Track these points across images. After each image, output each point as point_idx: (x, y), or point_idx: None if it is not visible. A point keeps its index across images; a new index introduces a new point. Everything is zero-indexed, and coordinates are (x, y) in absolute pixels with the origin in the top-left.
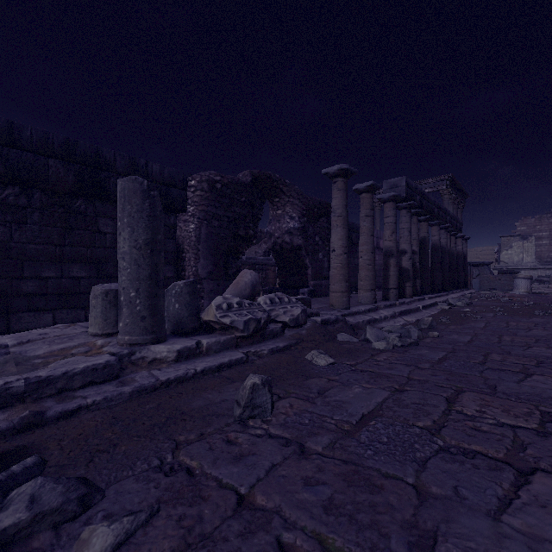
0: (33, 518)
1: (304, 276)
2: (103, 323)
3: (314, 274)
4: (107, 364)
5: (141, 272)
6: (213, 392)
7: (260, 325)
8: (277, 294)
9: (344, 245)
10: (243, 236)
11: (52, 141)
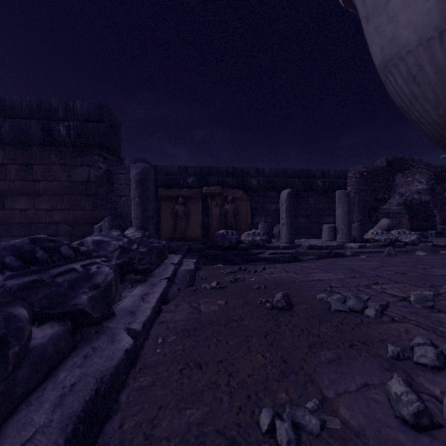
0: (351, 254)
1: (432, 222)
2: (328, 237)
3: (442, 221)
4: (340, 245)
5: (345, 220)
6: (374, 254)
7: (391, 241)
8: (402, 230)
9: None
10: (380, 199)
11: (295, 172)
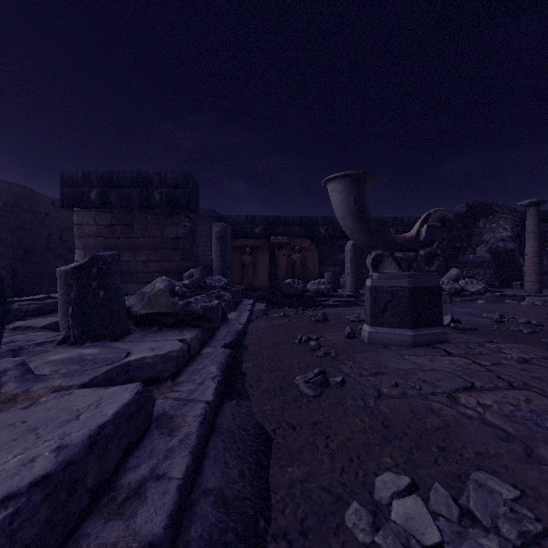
0: None
1: (518, 272)
2: None
3: None
4: None
5: None
6: None
7: (456, 290)
8: (470, 280)
9: (535, 251)
10: (459, 247)
11: None
